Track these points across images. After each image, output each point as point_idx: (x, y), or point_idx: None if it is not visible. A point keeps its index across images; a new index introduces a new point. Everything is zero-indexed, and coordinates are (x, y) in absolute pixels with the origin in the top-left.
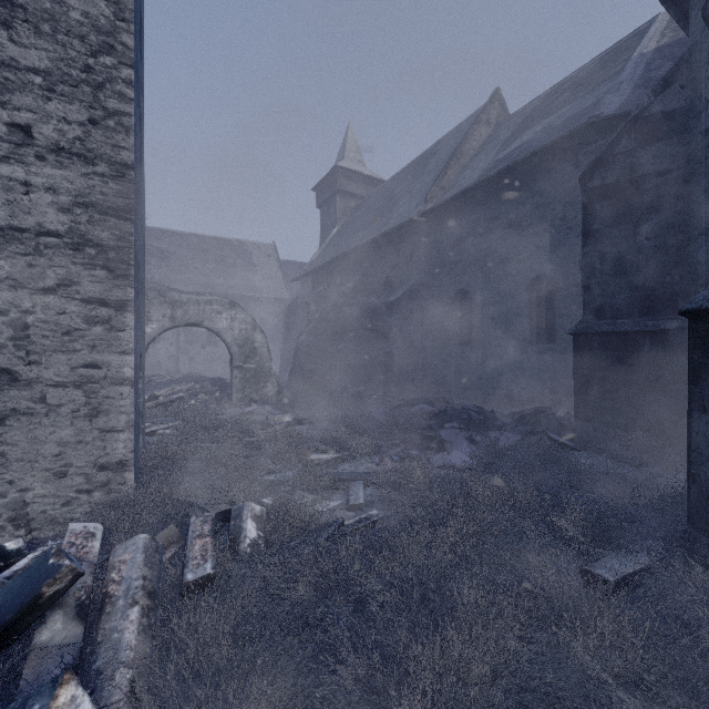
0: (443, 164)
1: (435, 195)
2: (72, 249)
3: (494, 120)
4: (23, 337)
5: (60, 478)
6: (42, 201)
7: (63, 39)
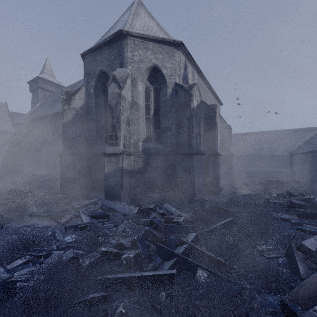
0: None
1: None
2: None
3: None
4: None
5: None
6: None
7: None
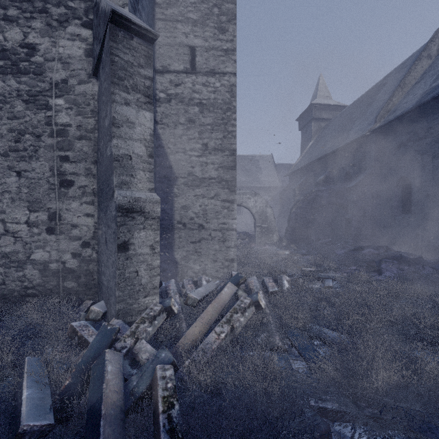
0: (390, 93)
1: (383, 116)
2: (218, 183)
3: (435, 52)
4: (205, 214)
5: (215, 262)
6: (210, 168)
7: (216, 111)
